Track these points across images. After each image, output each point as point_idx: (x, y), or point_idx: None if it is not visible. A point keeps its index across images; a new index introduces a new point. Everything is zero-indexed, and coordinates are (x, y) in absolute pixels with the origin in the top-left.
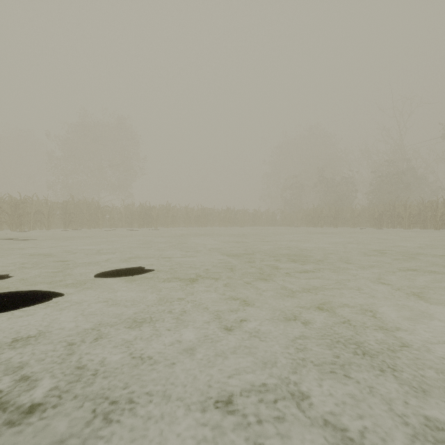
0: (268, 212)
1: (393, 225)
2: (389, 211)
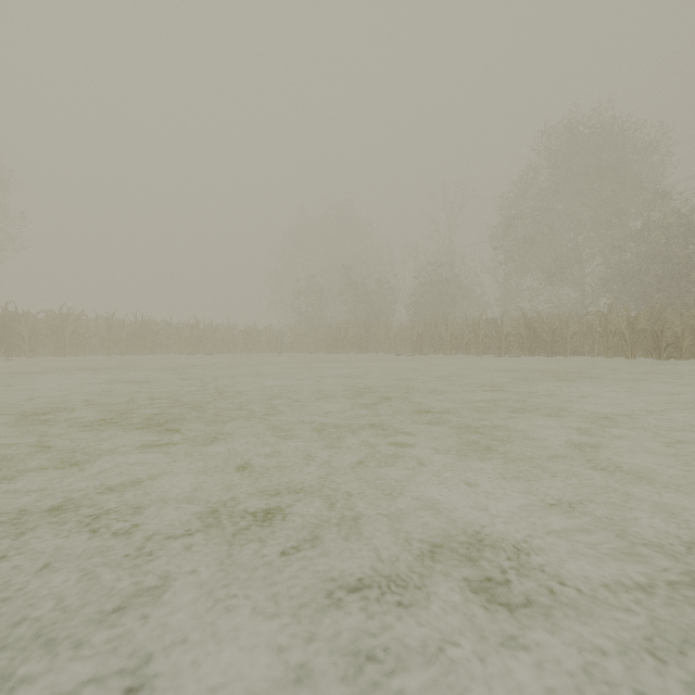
0: (270, 330)
1: (435, 350)
2: (430, 331)
